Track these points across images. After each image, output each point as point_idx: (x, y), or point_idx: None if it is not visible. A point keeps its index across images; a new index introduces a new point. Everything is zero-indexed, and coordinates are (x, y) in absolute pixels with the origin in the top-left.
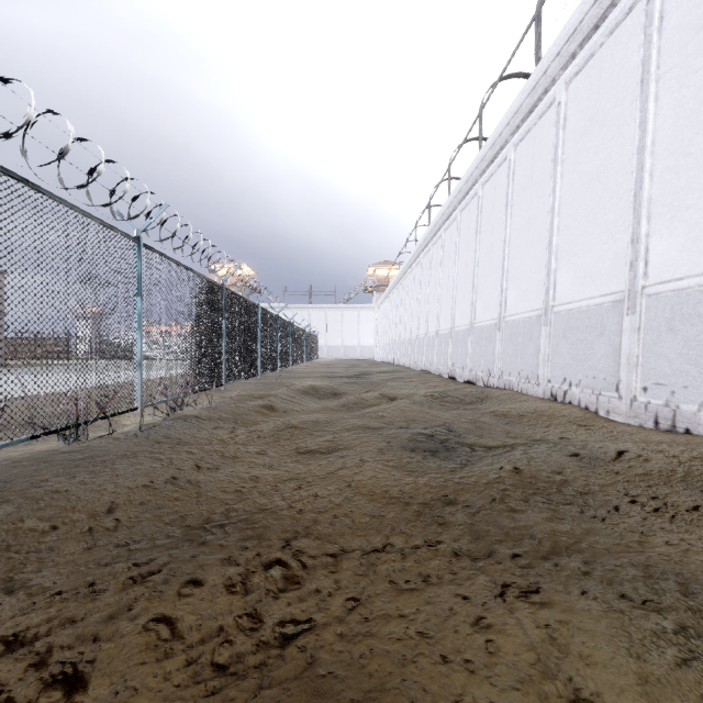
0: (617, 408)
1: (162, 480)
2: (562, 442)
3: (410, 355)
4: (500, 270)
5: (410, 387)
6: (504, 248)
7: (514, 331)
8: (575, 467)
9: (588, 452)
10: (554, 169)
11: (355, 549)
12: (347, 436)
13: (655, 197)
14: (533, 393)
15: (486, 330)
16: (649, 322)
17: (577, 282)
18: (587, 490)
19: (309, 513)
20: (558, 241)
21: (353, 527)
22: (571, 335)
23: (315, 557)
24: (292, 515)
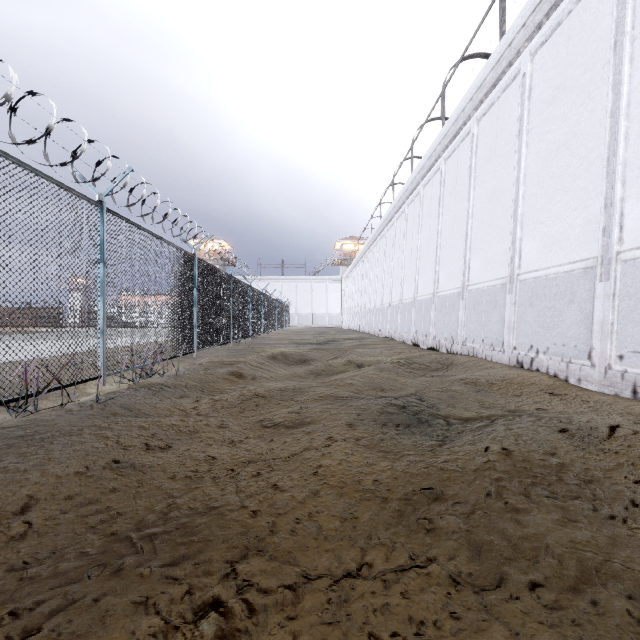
0: (590, 376)
1: (100, 465)
2: (542, 413)
3: (374, 323)
4: (463, 241)
5: (376, 353)
6: (467, 220)
7: (478, 299)
8: (568, 446)
9: (576, 427)
10: (519, 140)
11: (321, 574)
12: (314, 408)
13: (630, 160)
14: (498, 360)
15: (449, 298)
16: (625, 288)
17: (544, 250)
18: (589, 477)
19: (264, 517)
20: (523, 210)
21: (319, 538)
22: (538, 303)
23: (268, 591)
24: (243, 521)
